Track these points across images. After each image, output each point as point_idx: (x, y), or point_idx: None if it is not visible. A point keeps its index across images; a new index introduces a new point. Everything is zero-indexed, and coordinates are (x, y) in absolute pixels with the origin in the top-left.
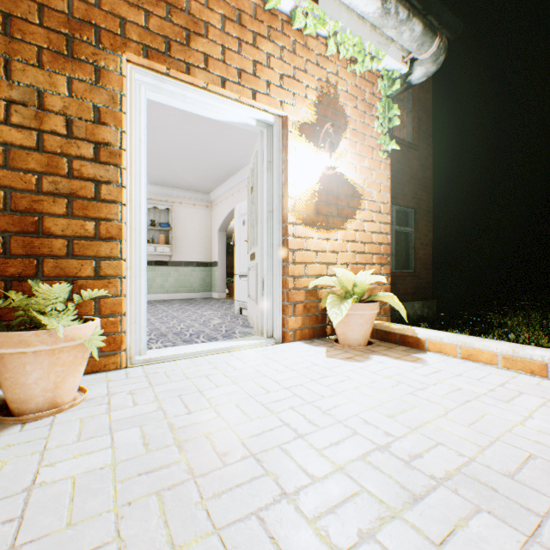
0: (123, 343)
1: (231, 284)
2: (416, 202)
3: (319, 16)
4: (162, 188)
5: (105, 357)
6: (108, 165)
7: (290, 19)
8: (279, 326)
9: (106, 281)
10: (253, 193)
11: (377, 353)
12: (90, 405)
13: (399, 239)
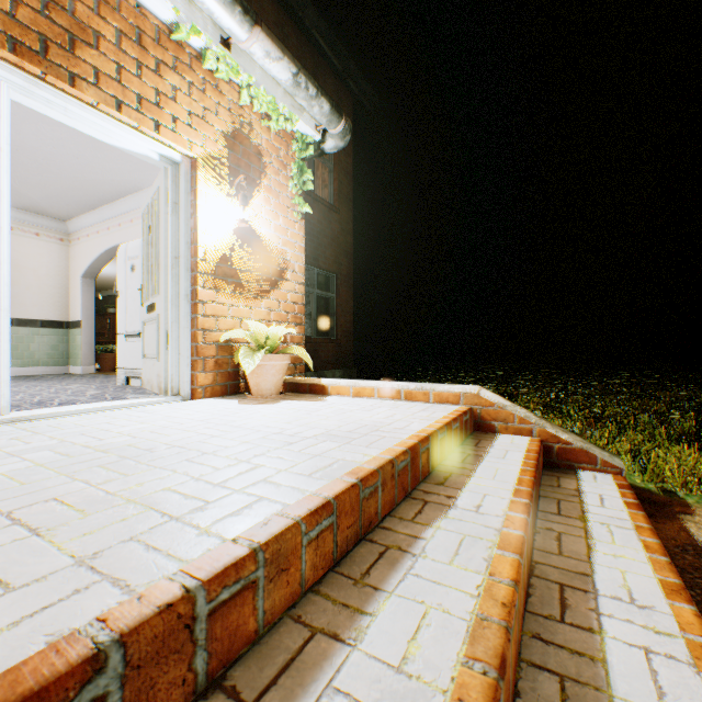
0: None
1: (104, 353)
2: (338, 267)
3: (232, 64)
4: None
5: None
6: None
7: (200, 55)
8: (188, 383)
9: None
10: (153, 234)
11: (288, 399)
12: None
13: (322, 304)
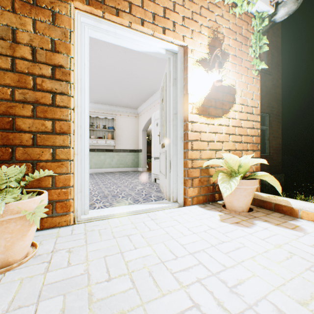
0: (71, 207)
1: (150, 162)
2: (270, 109)
3: None
4: (110, 106)
5: (59, 217)
6: (62, 81)
7: None
8: (181, 194)
9: (59, 163)
10: (163, 103)
11: (259, 219)
12: (35, 262)
13: None
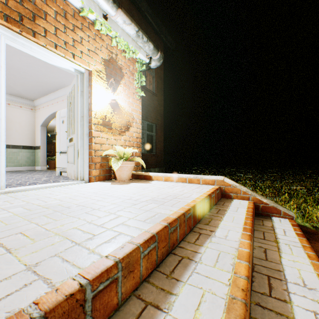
0: None
1: (51, 160)
2: (157, 121)
3: (108, 27)
4: None
5: None
6: None
7: (93, 23)
8: (87, 174)
9: None
10: (72, 106)
11: (134, 182)
12: None
13: (149, 138)
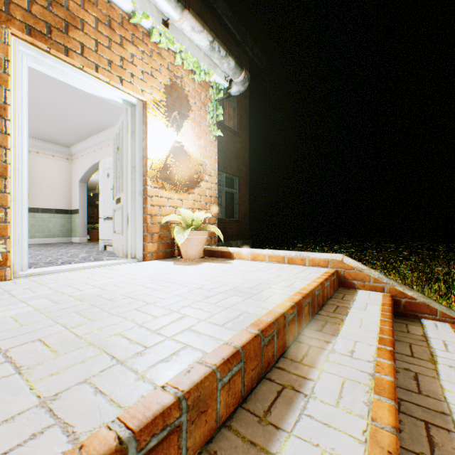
0: (8, 260)
1: (93, 229)
2: (239, 172)
3: (170, 38)
4: None
5: None
6: None
7: (149, 33)
8: (141, 250)
9: None
10: (119, 153)
11: (206, 262)
12: None
13: (228, 197)
